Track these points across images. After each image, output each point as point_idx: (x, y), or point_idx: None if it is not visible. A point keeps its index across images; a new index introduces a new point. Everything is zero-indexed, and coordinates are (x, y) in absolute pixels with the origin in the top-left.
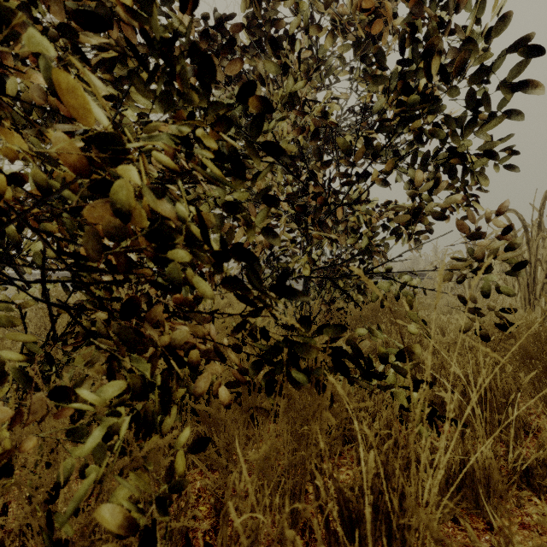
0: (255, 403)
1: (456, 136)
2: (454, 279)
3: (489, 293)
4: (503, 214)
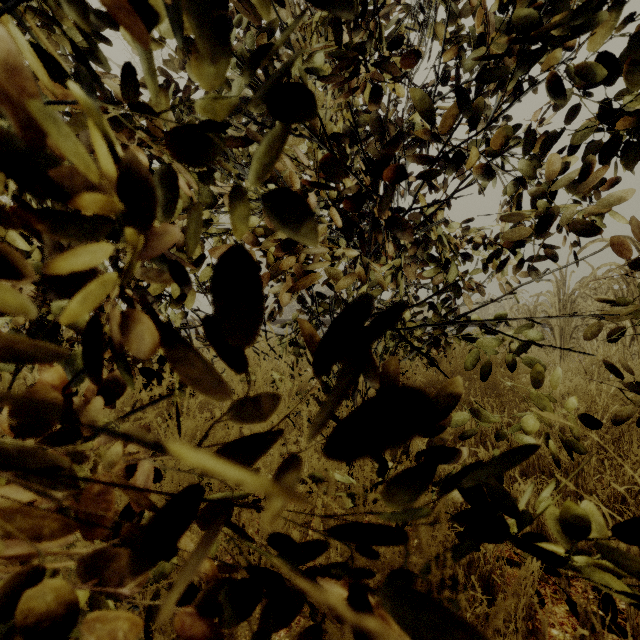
0: None
1: None
2: (539, 328)
3: None
4: None
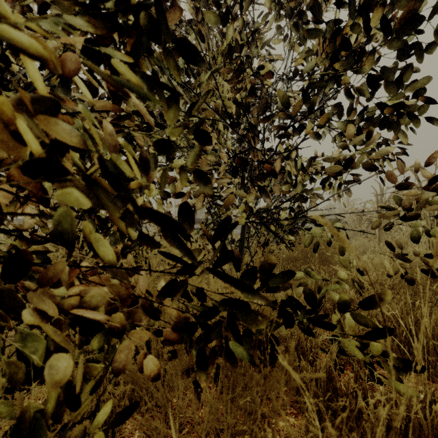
0: (191, 365)
1: (393, 85)
2: (365, 224)
3: (416, 238)
4: (431, 164)
